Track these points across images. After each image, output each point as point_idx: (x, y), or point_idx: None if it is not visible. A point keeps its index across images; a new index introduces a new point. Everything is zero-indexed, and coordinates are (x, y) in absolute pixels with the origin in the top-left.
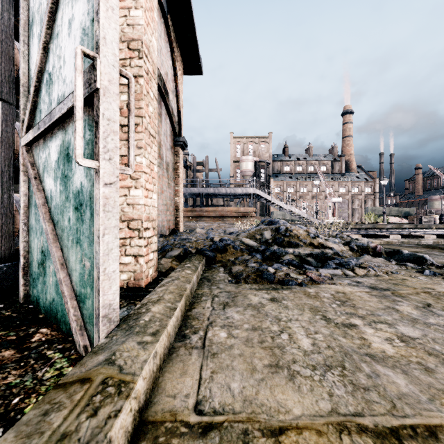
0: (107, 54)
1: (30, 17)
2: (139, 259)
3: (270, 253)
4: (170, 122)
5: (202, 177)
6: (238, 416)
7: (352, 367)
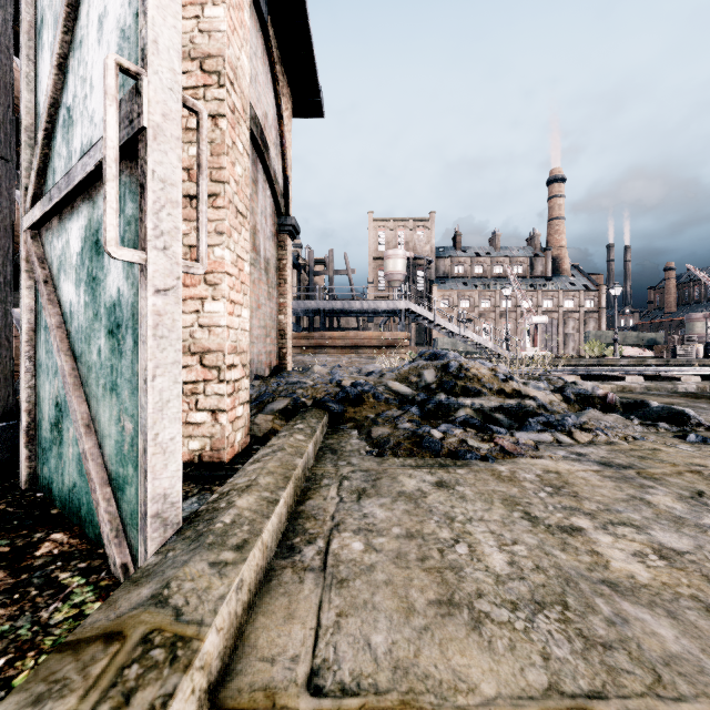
0: (160, 69)
1: (38, 17)
2: (220, 415)
3: (433, 406)
4: (271, 194)
5: (323, 283)
6: (384, 698)
7: (580, 605)
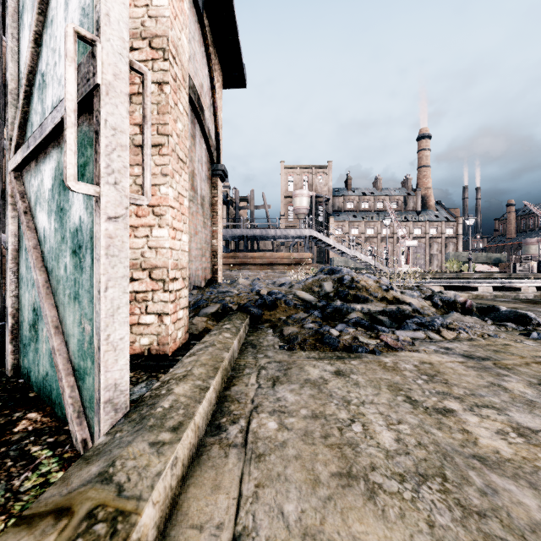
0: (111, 37)
1: (20, 3)
2: (164, 318)
3: (332, 310)
4: (206, 146)
5: (246, 215)
6: None
7: (457, 477)
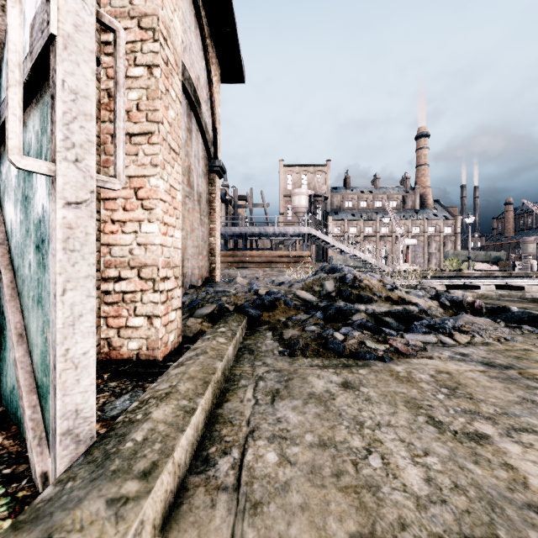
0: None
1: None
2: (154, 320)
3: (334, 311)
4: (203, 141)
5: (245, 214)
6: None
7: None
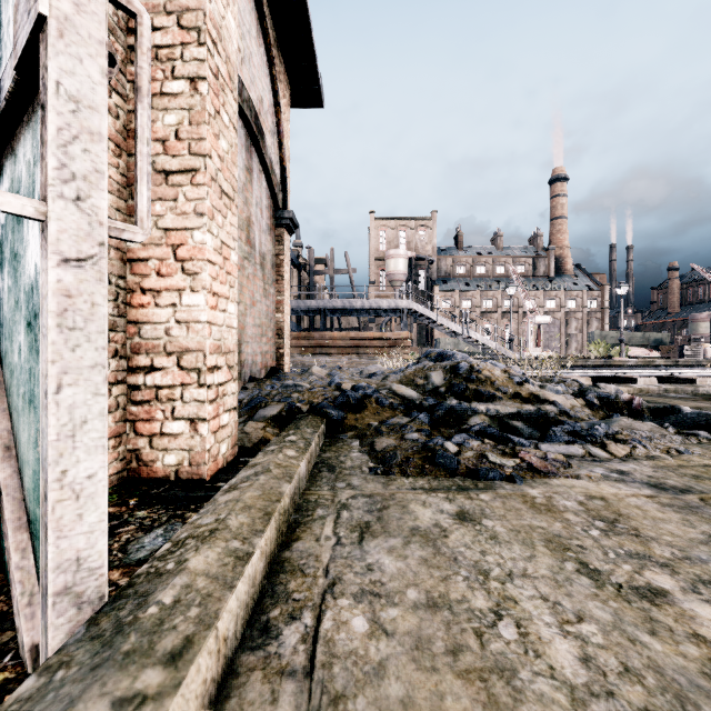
0: None
1: None
2: (200, 425)
3: (444, 412)
4: (267, 185)
5: (324, 282)
6: None
7: None
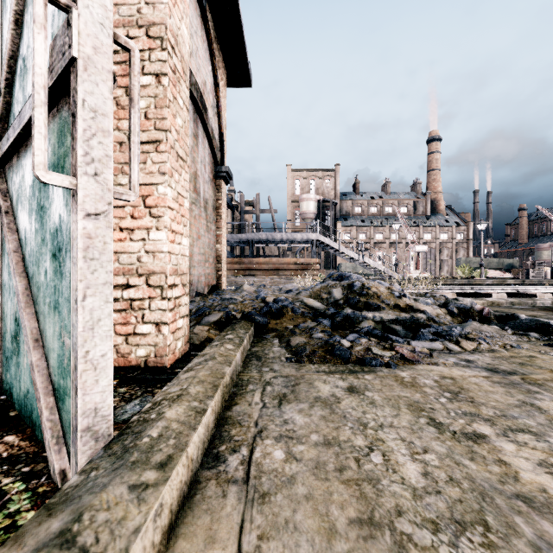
0: (90, 4)
1: None
2: (162, 327)
3: (342, 319)
4: (209, 147)
5: (251, 220)
6: None
7: (501, 525)
